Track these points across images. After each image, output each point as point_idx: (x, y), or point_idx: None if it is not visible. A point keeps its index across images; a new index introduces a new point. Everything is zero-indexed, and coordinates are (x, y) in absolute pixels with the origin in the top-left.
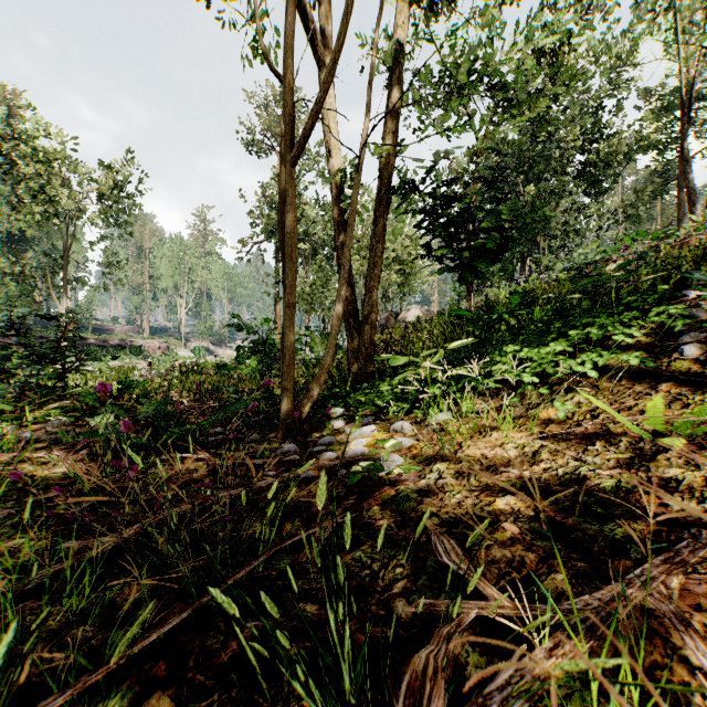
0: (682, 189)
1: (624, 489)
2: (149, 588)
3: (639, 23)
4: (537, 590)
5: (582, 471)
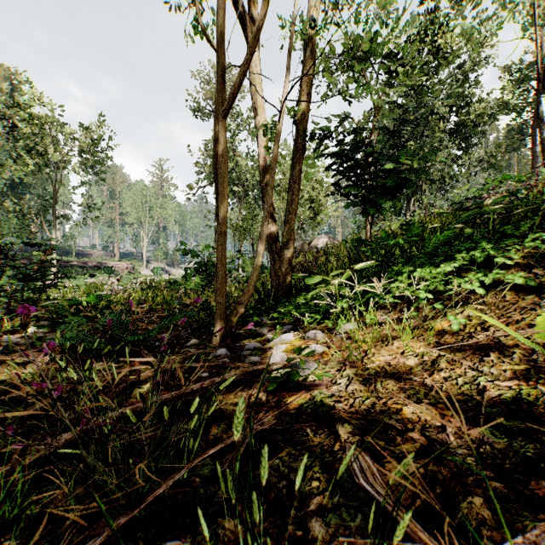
0: (534, 143)
1: (525, 402)
2: (81, 494)
3: (502, 11)
4: (454, 513)
5: (481, 381)
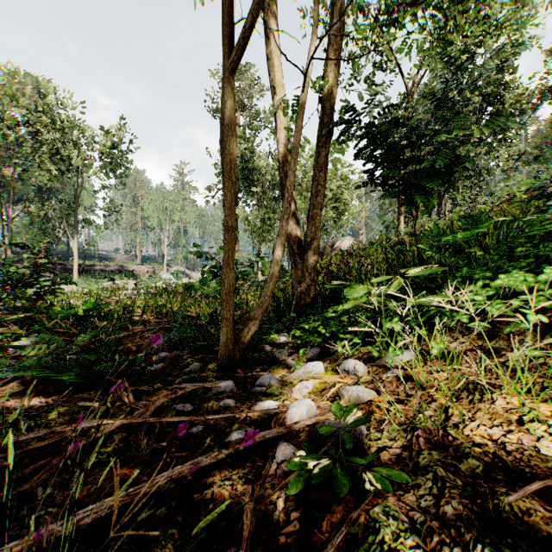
0: None
1: None
2: None
3: None
4: None
5: None
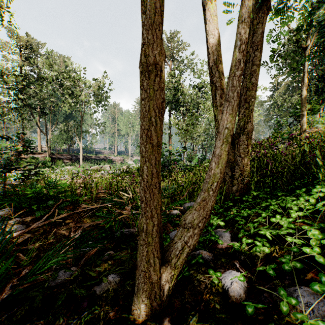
0: None
1: None
2: None
3: None
4: None
5: None
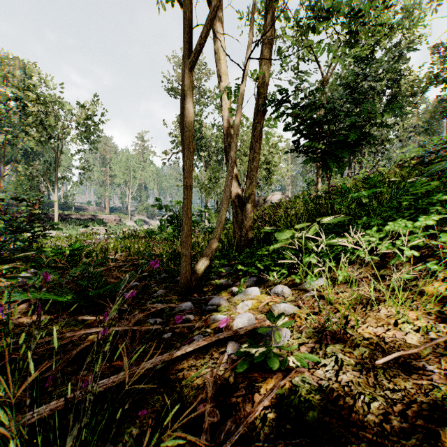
0: None
1: None
2: None
3: None
4: None
5: None
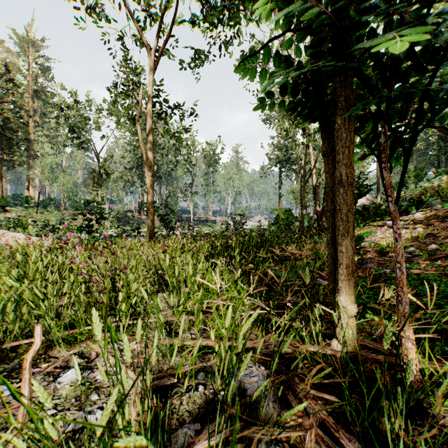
0: None
1: None
2: None
3: None
4: None
5: None
